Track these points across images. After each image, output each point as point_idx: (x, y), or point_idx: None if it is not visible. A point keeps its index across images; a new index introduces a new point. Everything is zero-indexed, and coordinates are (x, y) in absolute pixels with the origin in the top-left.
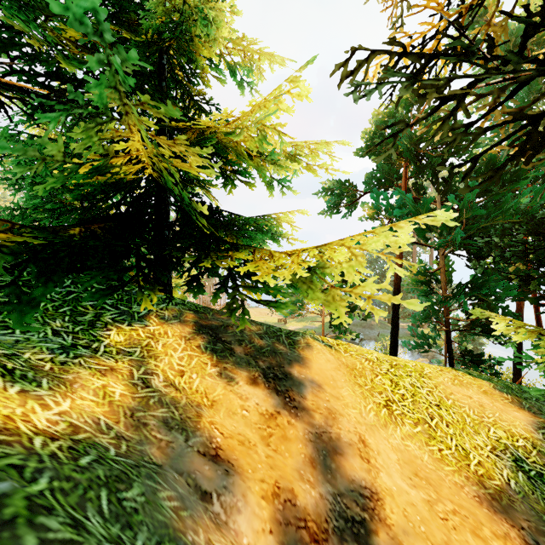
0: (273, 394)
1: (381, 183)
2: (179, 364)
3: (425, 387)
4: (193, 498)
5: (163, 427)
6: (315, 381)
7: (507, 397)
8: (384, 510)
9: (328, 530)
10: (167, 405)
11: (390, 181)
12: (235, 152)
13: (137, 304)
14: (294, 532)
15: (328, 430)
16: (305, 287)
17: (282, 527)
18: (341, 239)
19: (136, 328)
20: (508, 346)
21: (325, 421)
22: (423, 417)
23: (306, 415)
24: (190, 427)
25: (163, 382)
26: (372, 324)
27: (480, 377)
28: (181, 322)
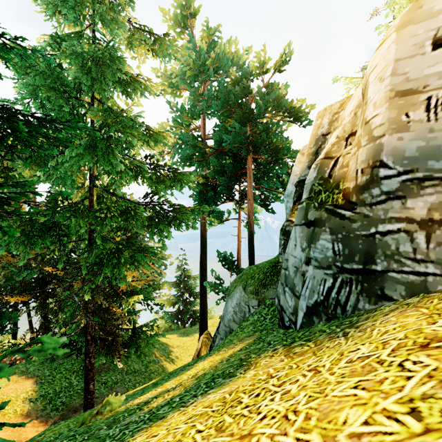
0: None
1: None
2: None
3: None
4: None
5: None
6: None
7: (24, 377)
8: None
9: None
10: None
11: None
12: None
13: None
14: None
15: None
16: None
17: None
18: None
19: None
20: None
21: None
22: None
23: None
24: None
25: None
26: None
27: (12, 374)
28: None
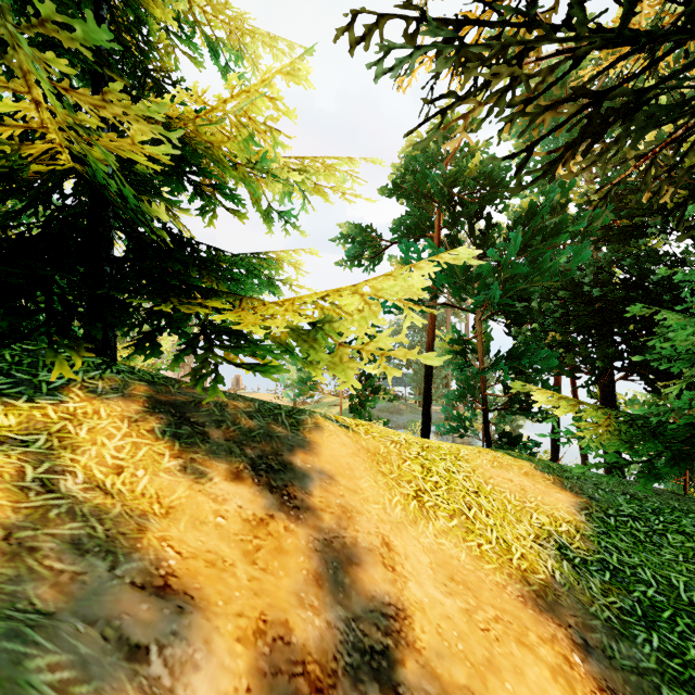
0: (265, 492)
1: (411, 231)
2: (115, 456)
3: (461, 472)
4: (110, 660)
5: (70, 550)
6: (325, 471)
7: (549, 477)
8: (413, 630)
9: (337, 672)
10: (83, 518)
11: (421, 230)
12: (214, 157)
13: (48, 370)
14: (285, 684)
15: (341, 534)
16: (312, 344)
17: (267, 680)
18: (361, 283)
19: (43, 405)
20: (549, 420)
21: (338, 523)
22: (460, 508)
23: (311, 517)
24: (122, 548)
25: (83, 484)
26: (401, 409)
27: (521, 458)
28: (125, 396)
